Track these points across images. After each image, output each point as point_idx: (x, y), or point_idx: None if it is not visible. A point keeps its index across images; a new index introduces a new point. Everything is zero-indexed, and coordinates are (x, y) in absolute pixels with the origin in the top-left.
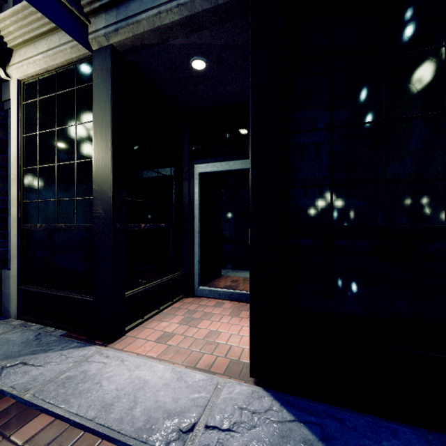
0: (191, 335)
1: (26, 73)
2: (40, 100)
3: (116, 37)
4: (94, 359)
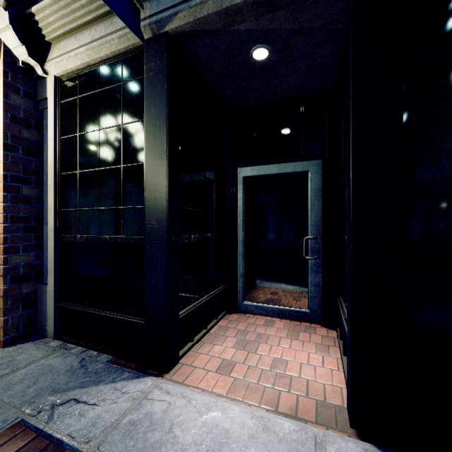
0: (253, 363)
1: (65, 69)
2: (80, 98)
3: (173, 22)
4: (154, 396)
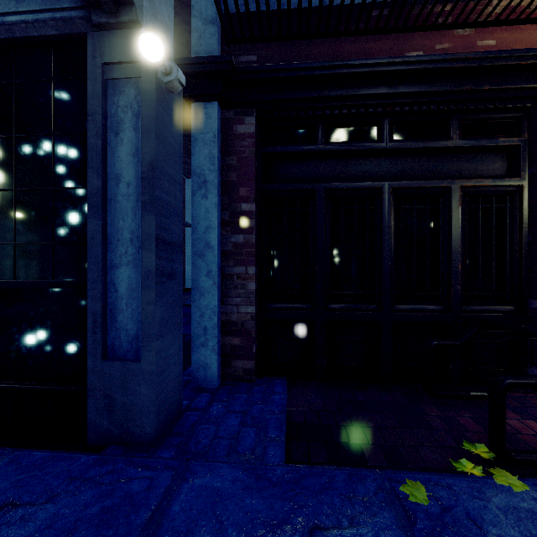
0: None
1: None
2: None
3: None
4: None
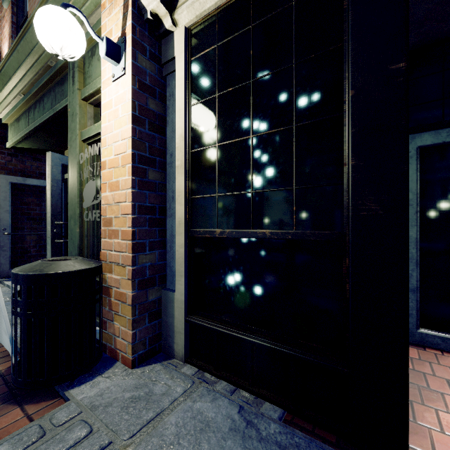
0: None
1: (201, 10)
2: (220, 45)
3: None
4: None
